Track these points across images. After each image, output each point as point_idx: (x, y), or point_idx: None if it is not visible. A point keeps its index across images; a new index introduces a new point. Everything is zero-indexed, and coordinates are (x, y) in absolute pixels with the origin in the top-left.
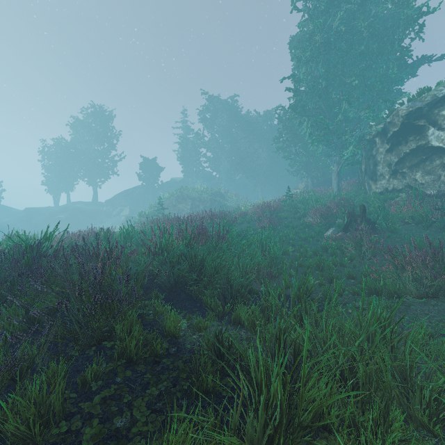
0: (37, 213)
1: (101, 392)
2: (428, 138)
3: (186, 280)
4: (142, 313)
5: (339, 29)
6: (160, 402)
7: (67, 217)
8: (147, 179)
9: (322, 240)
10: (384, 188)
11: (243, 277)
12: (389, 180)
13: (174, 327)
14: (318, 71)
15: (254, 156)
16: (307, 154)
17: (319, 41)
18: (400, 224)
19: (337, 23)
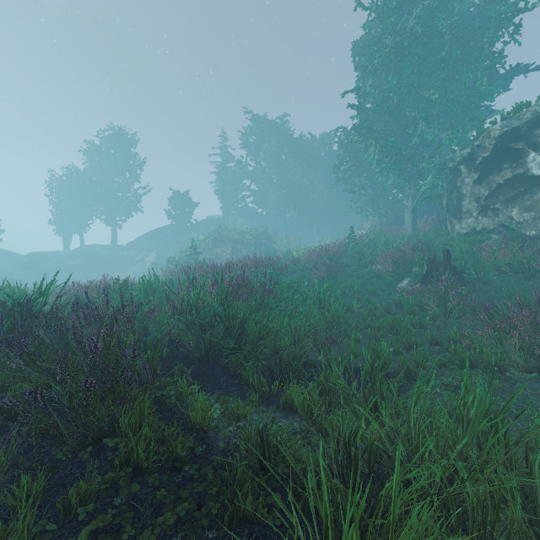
0: (44, 258)
1: (91, 521)
2: (528, 165)
3: (221, 348)
4: (161, 394)
5: (415, 30)
6: (177, 535)
7: (79, 264)
8: (178, 217)
9: (396, 293)
10: (471, 227)
11: (295, 342)
12: (477, 218)
13: (202, 417)
14: (389, 83)
15: (309, 188)
16: (374, 186)
17: (390, 45)
18: (494, 274)
19: (412, 22)
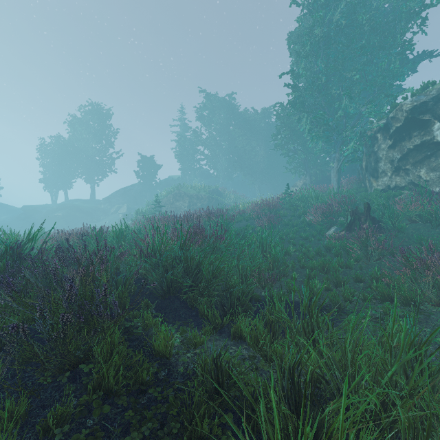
0: (35, 210)
1: None
2: (434, 133)
3: (181, 286)
4: (130, 325)
5: (339, 23)
6: None
7: (64, 215)
8: (145, 177)
9: (325, 239)
10: (386, 185)
11: (242, 280)
12: (391, 177)
13: (164, 345)
14: (318, 66)
15: (252, 153)
16: (306, 151)
17: (319, 35)
18: (407, 223)
19: (338, 16)
